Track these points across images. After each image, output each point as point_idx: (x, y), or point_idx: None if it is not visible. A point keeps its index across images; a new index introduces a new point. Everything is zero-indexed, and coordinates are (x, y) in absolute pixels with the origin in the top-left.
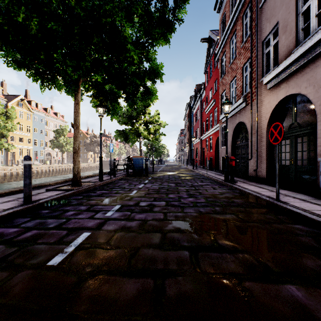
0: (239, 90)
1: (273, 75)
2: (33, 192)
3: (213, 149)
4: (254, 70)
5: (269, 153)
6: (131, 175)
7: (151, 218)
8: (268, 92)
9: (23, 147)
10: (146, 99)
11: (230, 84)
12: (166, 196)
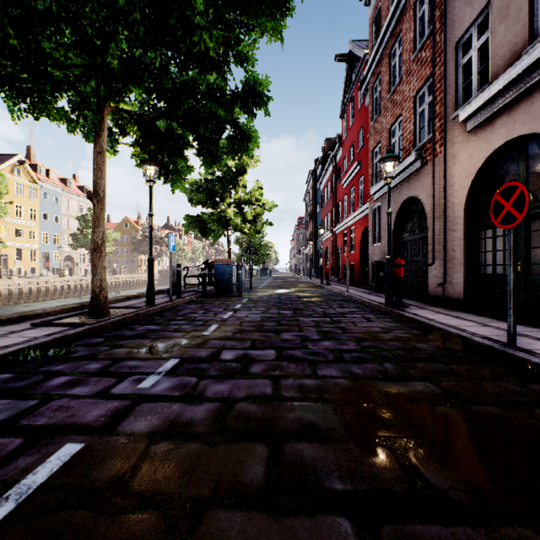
0: (408, 138)
1: (481, 102)
2: (1, 329)
3: (357, 249)
4: (438, 100)
5: (469, 252)
6: (211, 294)
7: (243, 395)
8: (467, 136)
9: (23, 246)
10: (238, 149)
11: (391, 130)
12: (276, 336)
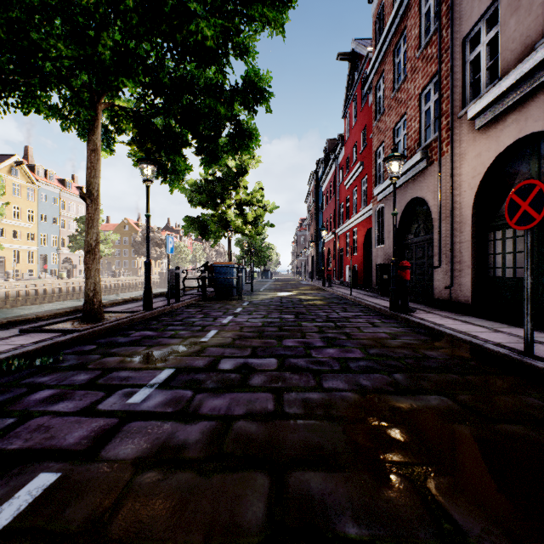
0: (413, 137)
1: (491, 98)
2: None
3: (360, 251)
4: (444, 97)
5: (478, 254)
6: (211, 297)
7: (242, 412)
8: (476, 134)
9: (21, 248)
10: (238, 147)
11: (395, 130)
12: (278, 343)
